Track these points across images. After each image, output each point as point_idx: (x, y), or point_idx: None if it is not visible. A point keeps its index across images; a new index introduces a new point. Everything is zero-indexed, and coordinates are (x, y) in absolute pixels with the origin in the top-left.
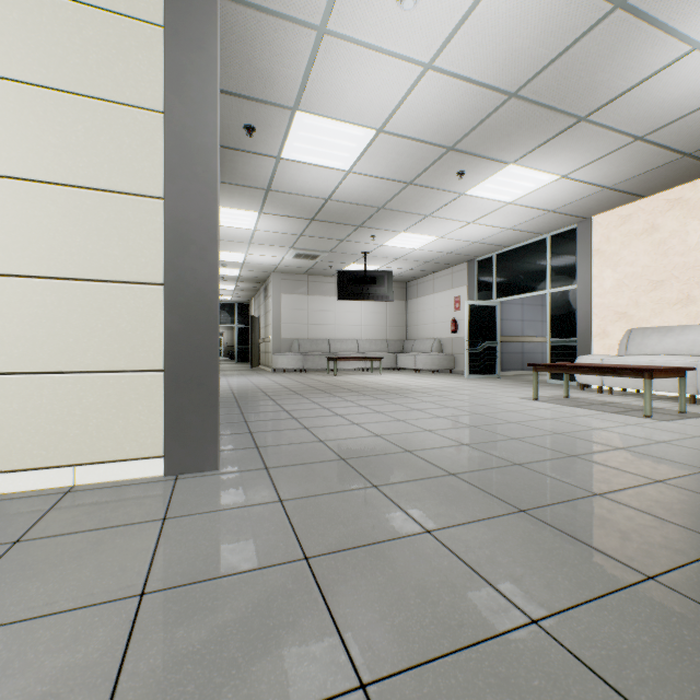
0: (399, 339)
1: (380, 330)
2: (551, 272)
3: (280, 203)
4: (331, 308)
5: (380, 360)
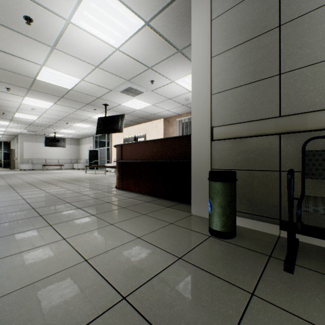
0: (76, 159)
1: (68, 155)
2: (107, 143)
3: (17, 122)
4: (47, 148)
5: (63, 165)
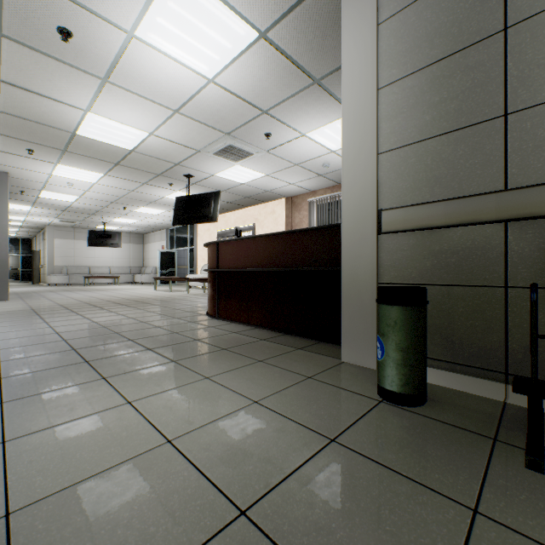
0: (139, 266)
1: (126, 261)
2: (190, 240)
3: (44, 205)
4: (92, 248)
5: (118, 278)
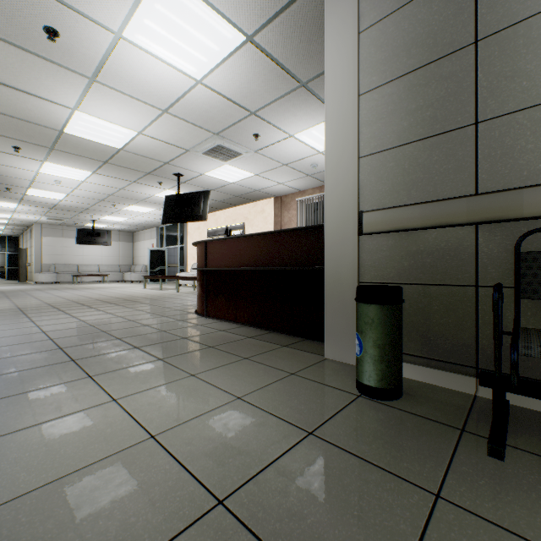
0: (129, 264)
1: (115, 259)
2: (180, 238)
3: (30, 203)
4: (81, 246)
5: (107, 276)
